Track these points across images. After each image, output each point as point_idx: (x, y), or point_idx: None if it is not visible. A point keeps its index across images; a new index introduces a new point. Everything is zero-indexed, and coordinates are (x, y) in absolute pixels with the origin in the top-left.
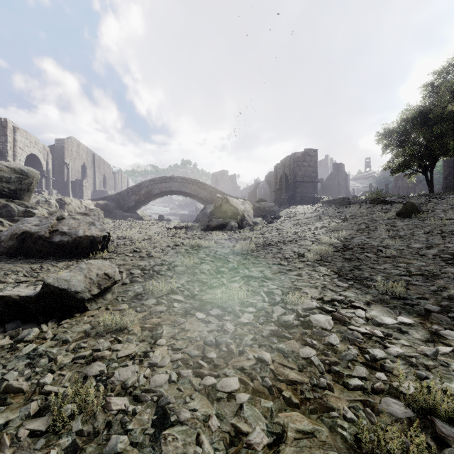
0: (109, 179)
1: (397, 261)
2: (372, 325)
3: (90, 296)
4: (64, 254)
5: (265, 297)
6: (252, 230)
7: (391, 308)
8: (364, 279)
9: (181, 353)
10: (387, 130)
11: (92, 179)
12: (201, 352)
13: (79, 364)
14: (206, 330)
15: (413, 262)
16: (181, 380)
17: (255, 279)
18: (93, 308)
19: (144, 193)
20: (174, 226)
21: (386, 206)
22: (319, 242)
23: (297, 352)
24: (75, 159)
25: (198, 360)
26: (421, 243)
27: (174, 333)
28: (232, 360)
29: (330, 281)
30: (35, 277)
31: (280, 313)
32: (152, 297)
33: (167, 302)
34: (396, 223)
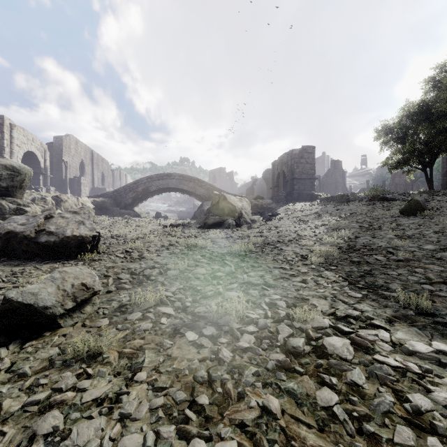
0: (108, 177)
1: (412, 265)
2: (401, 353)
3: (63, 311)
4: (51, 255)
5: (268, 311)
6: (250, 228)
7: (419, 329)
8: (379, 287)
9: (164, 396)
10: (386, 126)
11: (90, 176)
12: (190, 393)
13: (29, 414)
14: (197, 358)
15: (430, 266)
16: (160, 445)
17: (254, 286)
18: (68, 324)
19: (141, 190)
20: (171, 224)
21: (387, 204)
22: (321, 242)
23: (313, 397)
24: (73, 157)
25: (184, 407)
26: (433, 244)
27: (158, 361)
28: (229, 409)
29: (340, 289)
30: (14, 283)
31: (287, 335)
32: (138, 309)
33: (154, 316)
34: (401, 222)
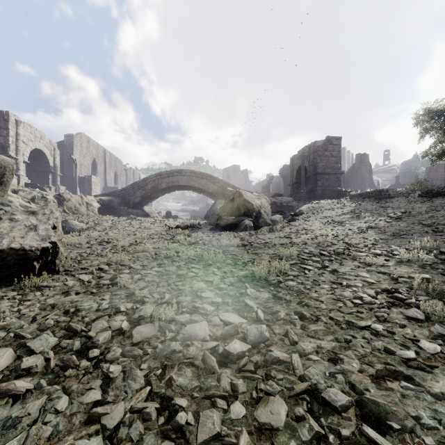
0: (121, 176)
1: None
2: None
3: None
4: None
5: None
6: (272, 230)
7: None
8: None
9: None
10: (429, 110)
11: (103, 175)
12: None
13: None
14: None
15: None
16: None
17: (333, 412)
18: None
19: (150, 188)
20: (177, 225)
21: None
22: (396, 258)
23: None
24: (85, 155)
25: None
26: None
27: None
28: None
29: None
30: None
31: None
32: None
33: None
34: None
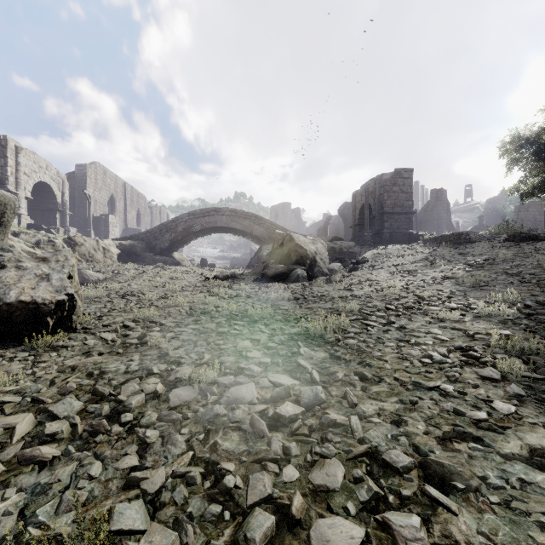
0: (144, 215)
1: None
2: None
3: None
4: None
5: None
6: (330, 281)
7: None
8: None
9: None
10: (518, 137)
11: (123, 214)
12: None
13: None
14: None
15: None
16: None
17: (394, 473)
18: None
19: (181, 230)
20: (215, 275)
21: (541, 245)
22: (474, 312)
23: None
24: (101, 190)
25: None
26: None
27: None
28: None
29: None
30: None
31: None
32: None
33: None
34: None
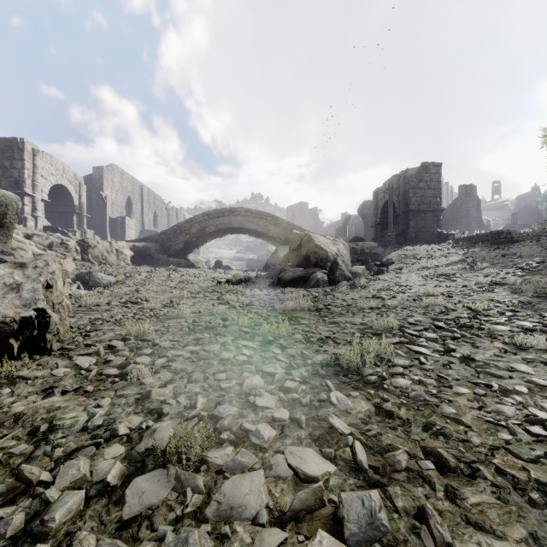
0: (161, 217)
1: None
2: None
3: None
4: None
5: None
6: (354, 287)
7: None
8: None
9: None
10: None
11: (140, 216)
12: None
13: None
14: None
15: None
16: None
17: None
18: None
19: (195, 231)
20: (227, 279)
21: None
22: None
23: None
24: (118, 192)
25: None
26: None
27: None
28: None
29: None
30: None
31: None
32: None
33: None
34: None
